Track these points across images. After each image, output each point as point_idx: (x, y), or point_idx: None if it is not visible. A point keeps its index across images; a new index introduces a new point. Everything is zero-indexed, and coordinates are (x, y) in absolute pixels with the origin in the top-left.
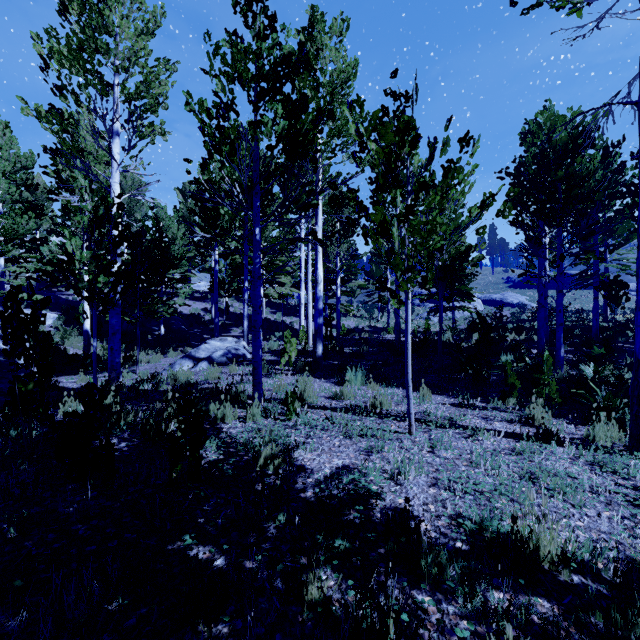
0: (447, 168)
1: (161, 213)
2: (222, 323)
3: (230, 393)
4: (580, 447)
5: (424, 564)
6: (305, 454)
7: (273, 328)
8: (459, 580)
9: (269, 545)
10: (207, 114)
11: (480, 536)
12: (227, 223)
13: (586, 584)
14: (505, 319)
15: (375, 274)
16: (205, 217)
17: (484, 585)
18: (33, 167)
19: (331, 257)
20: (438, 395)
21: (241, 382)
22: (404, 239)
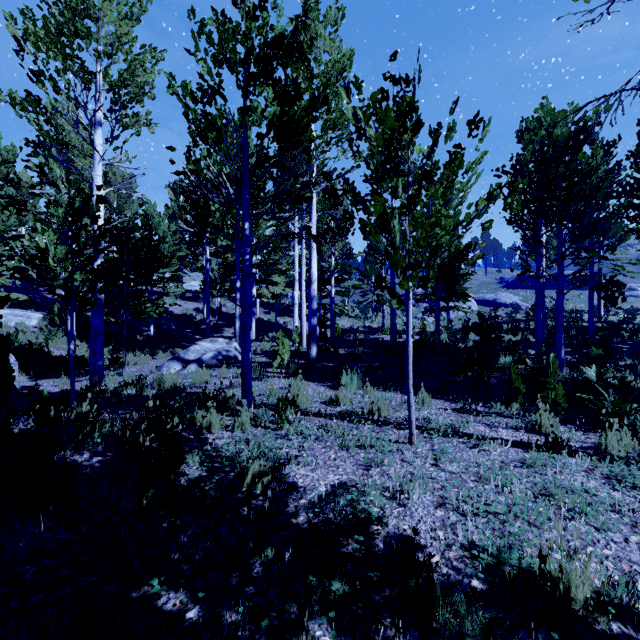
0: (454, 154)
1: (151, 210)
2: (214, 323)
3: (218, 399)
4: (594, 458)
5: (438, 614)
6: (297, 469)
7: (266, 328)
8: (480, 634)
9: (254, 588)
10: (191, 98)
11: (498, 571)
12: (219, 221)
13: (628, 634)
14: (500, 319)
15: (370, 274)
16: (196, 214)
17: (510, 639)
18: (15, 161)
19: (325, 256)
20: (438, 399)
21: (230, 387)
22: (406, 233)
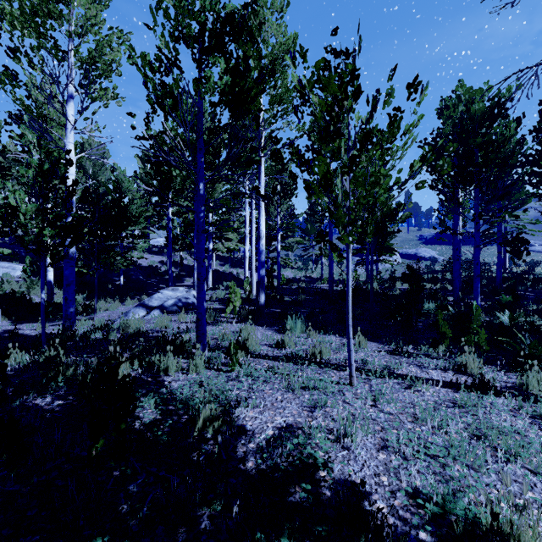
0: (393, 116)
1: (121, 176)
2: (176, 274)
3: (176, 343)
4: (519, 399)
5: None
6: (247, 411)
7: (221, 278)
8: None
9: None
10: (150, 68)
11: (444, 521)
12: (180, 185)
13: None
14: (421, 270)
15: (310, 232)
16: (160, 179)
17: None
18: None
19: (272, 216)
20: (372, 342)
21: (186, 332)
22: (347, 191)
